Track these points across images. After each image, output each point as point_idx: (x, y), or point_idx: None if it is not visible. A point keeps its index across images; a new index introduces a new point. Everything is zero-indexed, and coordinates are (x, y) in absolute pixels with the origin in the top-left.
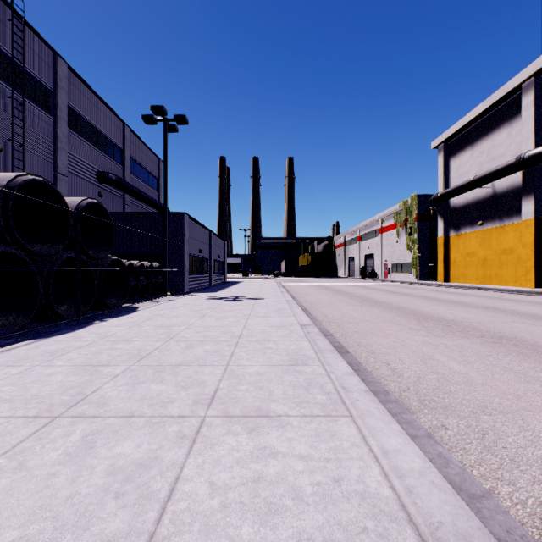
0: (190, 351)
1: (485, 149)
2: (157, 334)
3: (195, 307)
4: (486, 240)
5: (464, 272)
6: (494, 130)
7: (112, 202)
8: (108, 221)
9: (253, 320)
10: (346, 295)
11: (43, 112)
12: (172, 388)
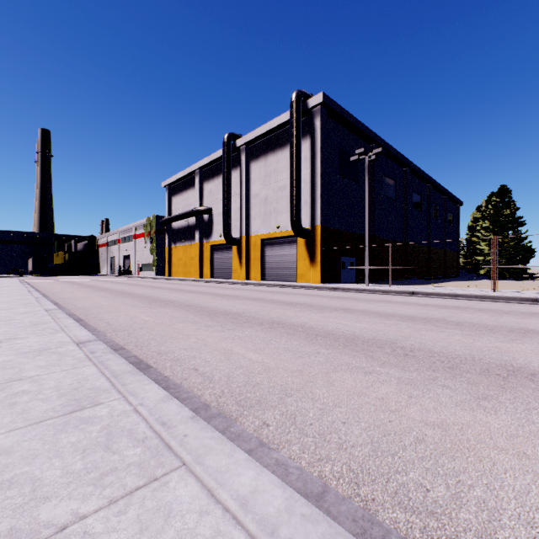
0: None
1: (186, 198)
2: None
3: None
4: (186, 251)
5: (178, 270)
6: (189, 189)
7: None
8: None
9: (1, 291)
10: (80, 285)
11: None
12: None
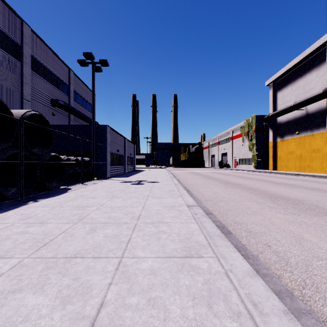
0: (91, 237)
1: (301, 85)
2: (70, 215)
3: (109, 189)
4: (301, 143)
5: (286, 164)
6: (307, 73)
7: (61, 119)
8: (48, 127)
9: (150, 201)
10: (213, 179)
11: (13, 58)
12: (49, 302)
